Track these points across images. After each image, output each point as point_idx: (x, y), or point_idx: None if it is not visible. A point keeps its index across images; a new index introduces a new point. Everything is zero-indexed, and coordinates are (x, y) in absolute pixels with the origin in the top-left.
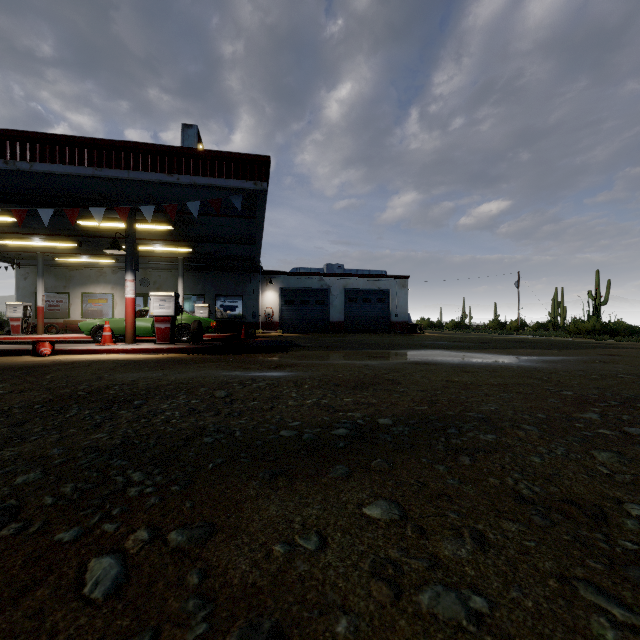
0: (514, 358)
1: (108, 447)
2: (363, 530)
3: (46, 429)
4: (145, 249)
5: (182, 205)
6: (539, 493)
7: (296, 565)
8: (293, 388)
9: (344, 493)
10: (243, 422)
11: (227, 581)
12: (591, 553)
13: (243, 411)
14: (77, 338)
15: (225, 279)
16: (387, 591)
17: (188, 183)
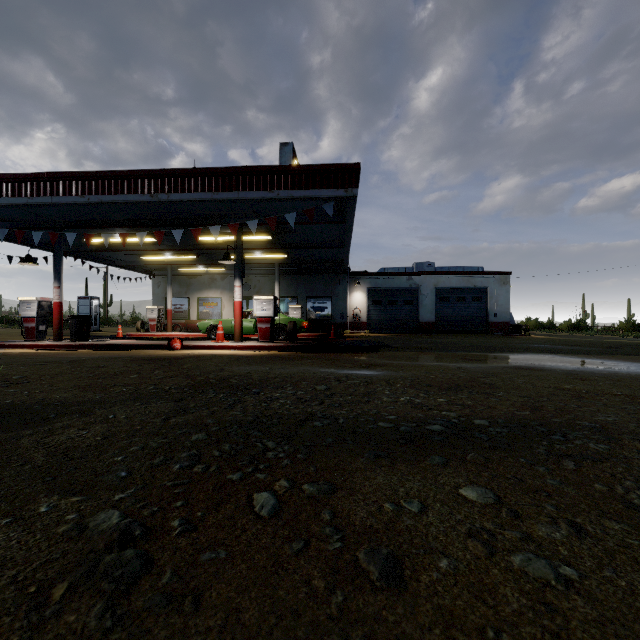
0: None
1: (245, 422)
2: (460, 505)
3: (197, 406)
4: (247, 257)
5: (280, 217)
6: None
7: (403, 519)
8: (386, 386)
9: (441, 476)
10: (344, 412)
11: (351, 521)
12: None
13: (343, 403)
14: (196, 336)
15: (315, 281)
16: (482, 548)
17: (286, 197)
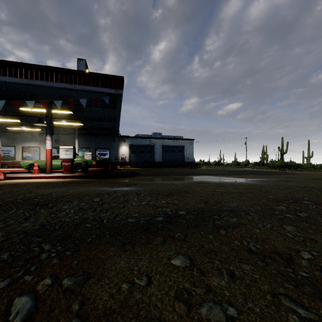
0: (244, 179)
1: (31, 231)
2: (171, 273)
3: None
4: (57, 123)
5: (77, 101)
6: (259, 248)
7: (134, 295)
8: (135, 196)
9: (161, 252)
10: (108, 215)
11: (95, 307)
12: (286, 279)
13: (108, 209)
14: (19, 170)
15: (100, 140)
16: (184, 307)
17: (80, 89)
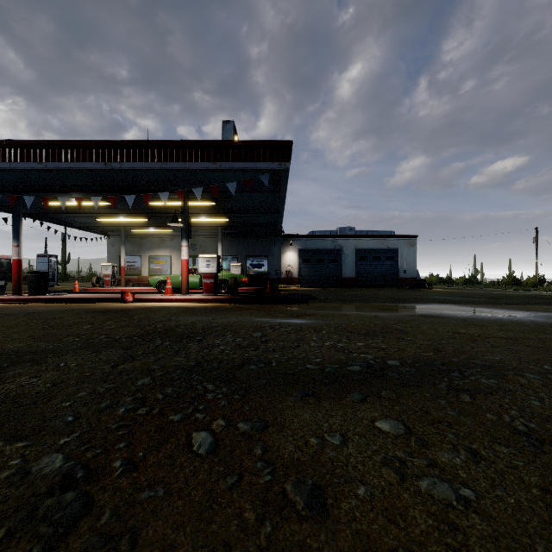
0: (528, 314)
1: (188, 367)
2: (375, 437)
3: (145, 353)
4: (194, 221)
5: (222, 185)
6: (534, 428)
7: (326, 452)
8: (313, 333)
9: (360, 411)
10: (277, 356)
11: (280, 455)
12: None
13: (276, 348)
14: (147, 290)
15: (254, 242)
16: (394, 475)
17: (228, 168)
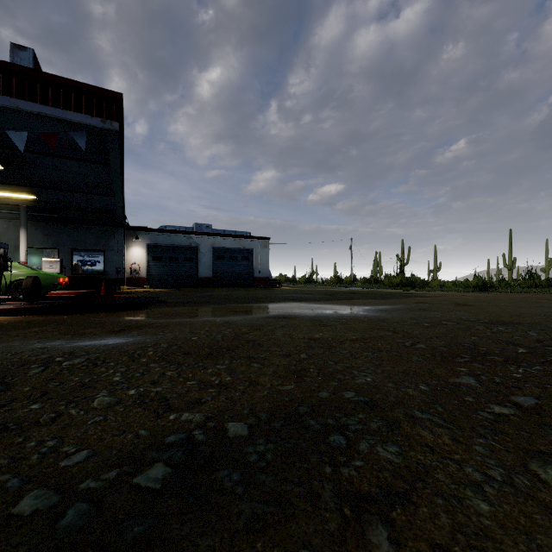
0: (357, 308)
1: None
2: None
3: None
4: None
5: (10, 138)
6: None
7: None
8: (122, 365)
9: None
10: None
11: None
12: None
13: None
14: None
15: (84, 233)
16: None
17: (7, 106)
